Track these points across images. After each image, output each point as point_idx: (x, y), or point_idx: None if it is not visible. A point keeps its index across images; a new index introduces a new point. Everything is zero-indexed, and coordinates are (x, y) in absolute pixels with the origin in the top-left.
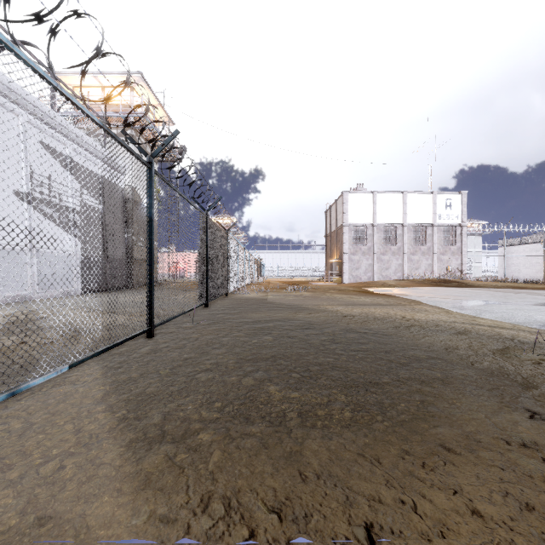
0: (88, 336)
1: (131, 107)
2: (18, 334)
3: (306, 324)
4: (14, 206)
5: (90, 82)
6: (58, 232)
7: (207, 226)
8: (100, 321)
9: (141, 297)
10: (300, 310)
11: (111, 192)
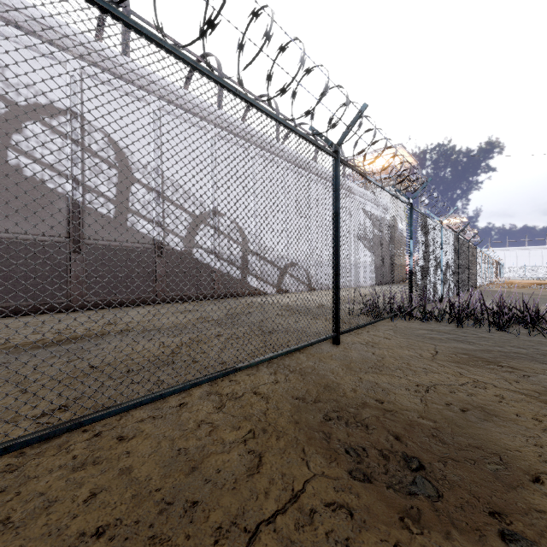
0: (452, 289)
1: (460, 226)
2: (449, 285)
3: (535, 298)
4: (356, 243)
5: (368, 158)
6: (367, 253)
7: (468, 248)
8: (453, 286)
9: (456, 281)
10: (536, 295)
11: (383, 224)
